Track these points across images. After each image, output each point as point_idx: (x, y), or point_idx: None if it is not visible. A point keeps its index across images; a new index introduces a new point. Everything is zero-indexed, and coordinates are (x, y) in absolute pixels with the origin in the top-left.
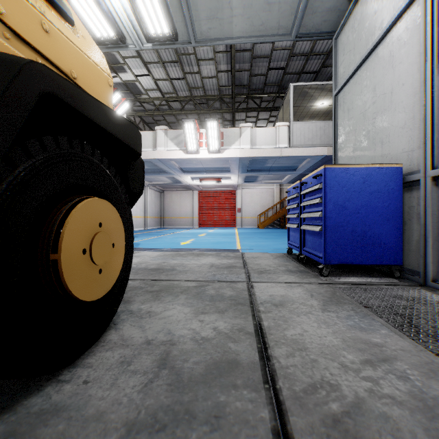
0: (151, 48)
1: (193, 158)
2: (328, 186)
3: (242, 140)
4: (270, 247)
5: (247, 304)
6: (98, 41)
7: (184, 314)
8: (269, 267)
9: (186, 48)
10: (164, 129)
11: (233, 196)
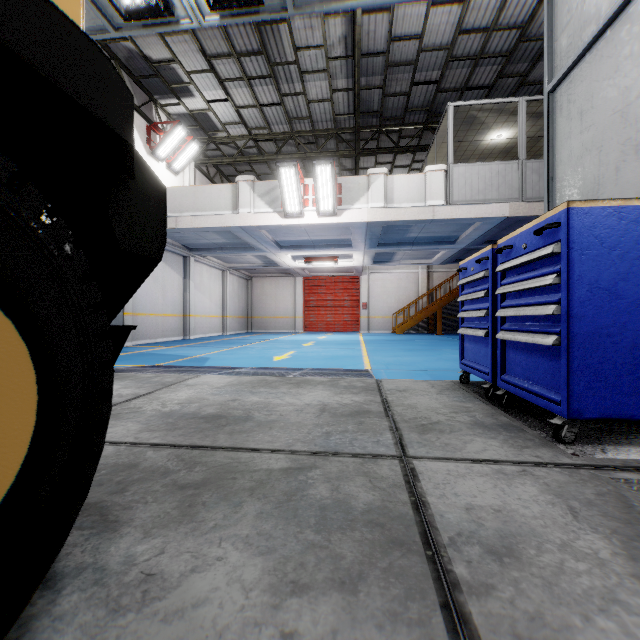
0: (218, 24)
1: (295, 224)
2: (577, 247)
3: (371, 196)
4: (420, 367)
5: (417, 545)
6: (127, 13)
7: (241, 592)
8: (437, 416)
9: (283, 53)
10: (250, 181)
11: (356, 285)
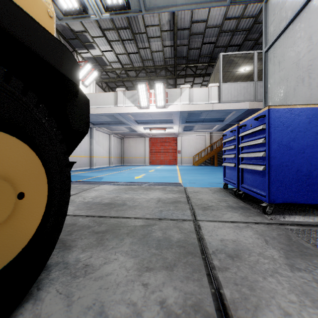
0: (108, 17)
1: (145, 112)
2: (273, 126)
3: (182, 98)
4: (206, 181)
5: (198, 254)
6: (65, 12)
7: (125, 271)
8: (211, 203)
9: (139, 28)
10: (123, 91)
11: (175, 141)
